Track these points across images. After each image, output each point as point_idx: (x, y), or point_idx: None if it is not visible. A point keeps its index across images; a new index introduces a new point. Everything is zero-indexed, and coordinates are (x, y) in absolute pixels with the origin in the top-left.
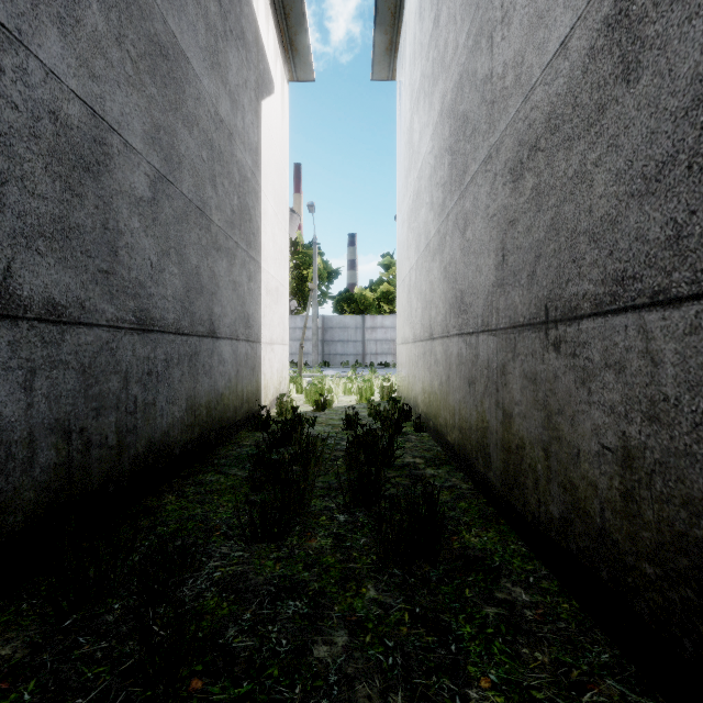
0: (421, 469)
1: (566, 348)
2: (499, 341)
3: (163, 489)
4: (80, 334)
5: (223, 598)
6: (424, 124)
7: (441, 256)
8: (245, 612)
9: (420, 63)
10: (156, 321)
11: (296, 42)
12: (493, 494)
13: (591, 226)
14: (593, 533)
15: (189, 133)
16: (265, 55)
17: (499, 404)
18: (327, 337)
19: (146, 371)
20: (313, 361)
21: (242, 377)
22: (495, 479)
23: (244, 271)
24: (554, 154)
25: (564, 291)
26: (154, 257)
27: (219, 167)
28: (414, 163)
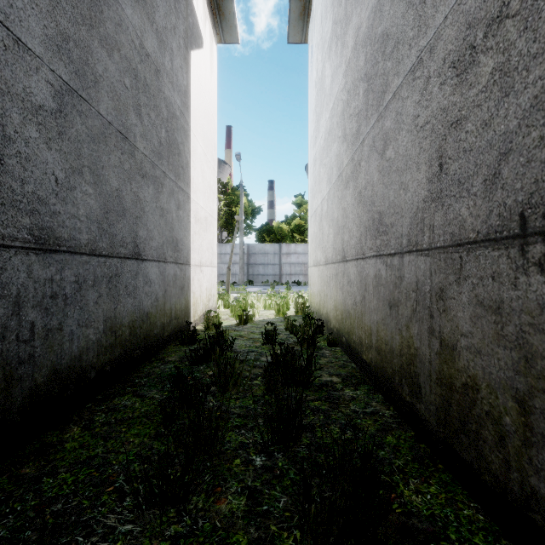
0: (339, 390)
1: None
2: (434, 261)
3: (71, 418)
4: None
5: None
6: (336, 66)
7: (354, 182)
8: None
9: (332, 13)
10: (63, 241)
11: (222, 7)
12: (425, 430)
13: None
14: None
15: (108, 55)
16: (194, 11)
17: (434, 332)
18: (251, 261)
19: (49, 294)
20: (240, 280)
21: (170, 296)
22: (428, 414)
23: (172, 200)
24: (539, 9)
25: None
26: (60, 173)
27: (144, 98)
28: (326, 105)
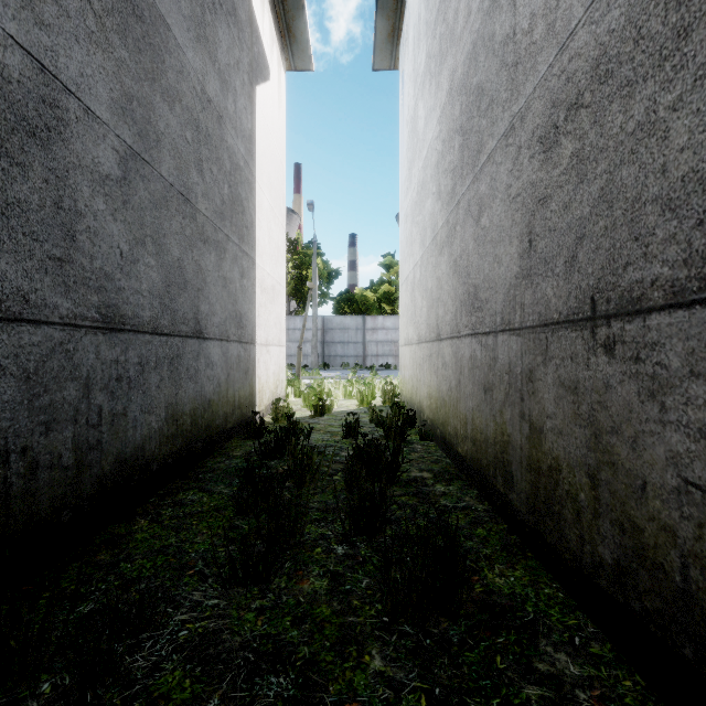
0: (429, 485)
1: (623, 351)
2: (524, 341)
3: (135, 511)
4: (22, 333)
5: (186, 671)
6: (430, 108)
7: (449, 249)
8: (212, 695)
9: (425, 43)
10: (127, 319)
11: (293, 28)
12: (517, 520)
13: (665, 191)
14: (669, 593)
15: (170, 109)
16: (260, 38)
17: (524, 416)
18: (327, 339)
19: (114, 377)
20: (313, 363)
21: (233, 381)
22: (520, 503)
23: (236, 267)
24: (604, 107)
25: (620, 278)
26: (124, 245)
27: (206, 151)
28: (419, 152)
